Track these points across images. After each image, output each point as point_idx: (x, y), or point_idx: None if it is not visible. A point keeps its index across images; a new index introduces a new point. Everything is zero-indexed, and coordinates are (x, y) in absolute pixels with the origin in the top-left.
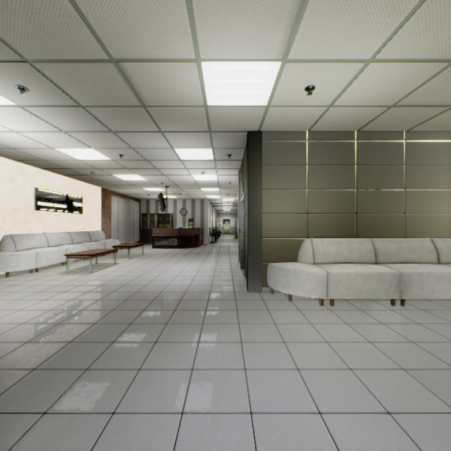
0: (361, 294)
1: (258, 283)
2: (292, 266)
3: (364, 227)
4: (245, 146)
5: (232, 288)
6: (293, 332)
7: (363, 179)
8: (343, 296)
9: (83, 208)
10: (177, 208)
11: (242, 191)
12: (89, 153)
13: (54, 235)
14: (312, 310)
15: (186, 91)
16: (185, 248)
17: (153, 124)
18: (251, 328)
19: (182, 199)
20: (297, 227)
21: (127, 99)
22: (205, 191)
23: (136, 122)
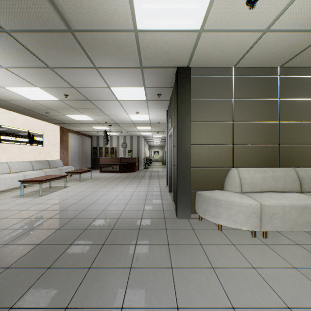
0: (296, 226)
1: (186, 210)
2: (222, 195)
3: (287, 158)
4: (173, 84)
5: (162, 214)
6: (239, 286)
7: (286, 112)
8: (277, 228)
9: (44, 142)
10: (120, 143)
11: (170, 126)
12: (38, 92)
13: (16, 163)
14: (247, 244)
15: (112, 5)
16: (125, 172)
17: (86, 57)
18: (187, 277)
19: (123, 135)
20: (223, 157)
21: (50, 19)
22: (140, 129)
23: (68, 54)
